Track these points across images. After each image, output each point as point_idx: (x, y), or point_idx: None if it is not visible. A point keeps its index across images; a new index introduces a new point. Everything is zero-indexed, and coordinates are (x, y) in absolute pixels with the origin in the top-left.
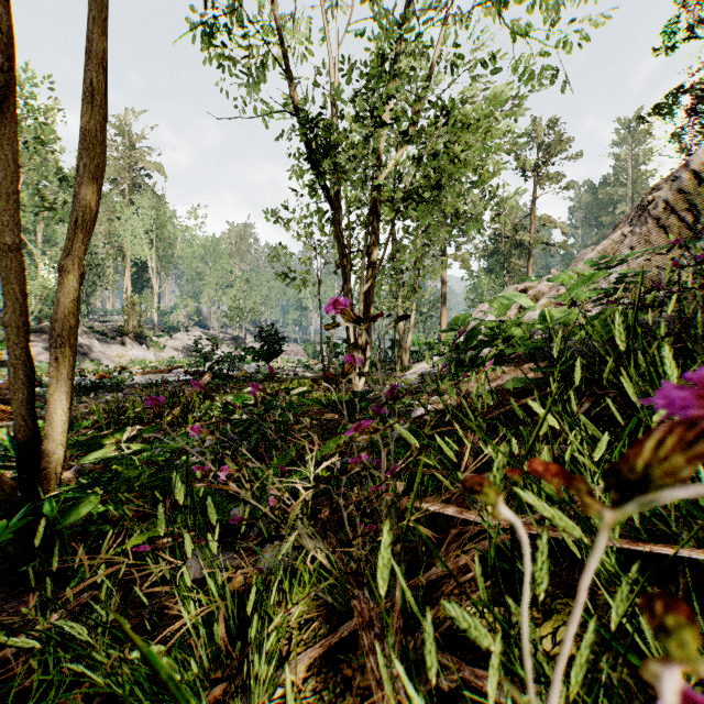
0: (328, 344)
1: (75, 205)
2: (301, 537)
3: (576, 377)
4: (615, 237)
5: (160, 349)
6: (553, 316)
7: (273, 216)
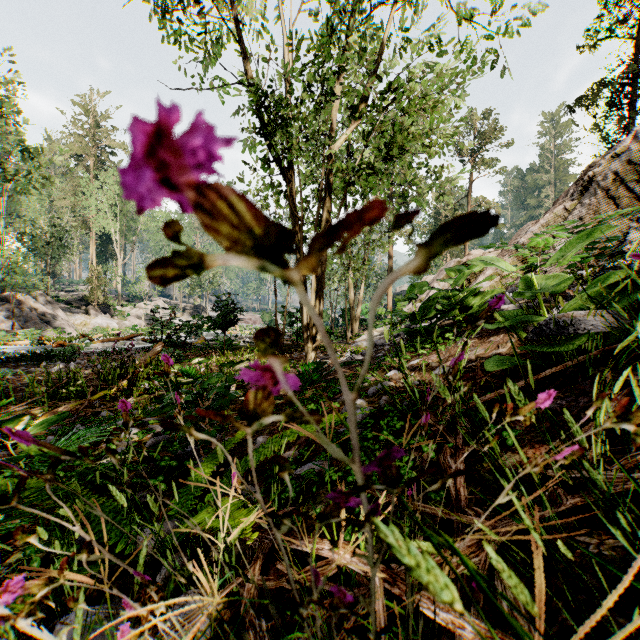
0: (282, 313)
1: None
2: None
3: None
4: (557, 211)
5: (123, 317)
6: (539, 282)
7: None
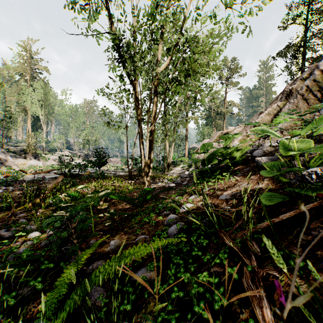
0: (131, 159)
1: None
2: None
3: None
4: (273, 106)
5: (46, 160)
6: (292, 144)
7: (101, 91)
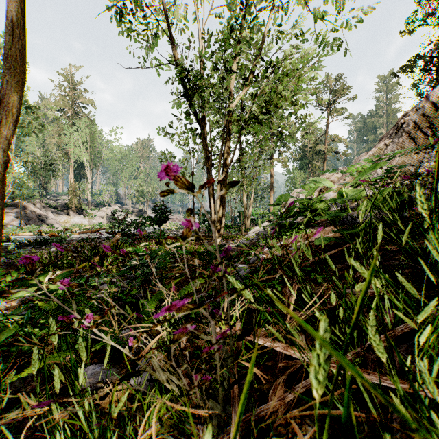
0: (198, 214)
1: (0, 110)
2: (156, 371)
3: (377, 238)
4: (380, 146)
5: (92, 217)
6: (348, 194)
7: (162, 132)
